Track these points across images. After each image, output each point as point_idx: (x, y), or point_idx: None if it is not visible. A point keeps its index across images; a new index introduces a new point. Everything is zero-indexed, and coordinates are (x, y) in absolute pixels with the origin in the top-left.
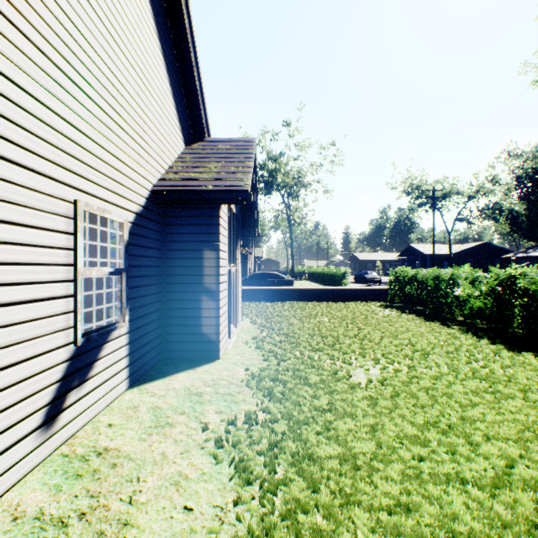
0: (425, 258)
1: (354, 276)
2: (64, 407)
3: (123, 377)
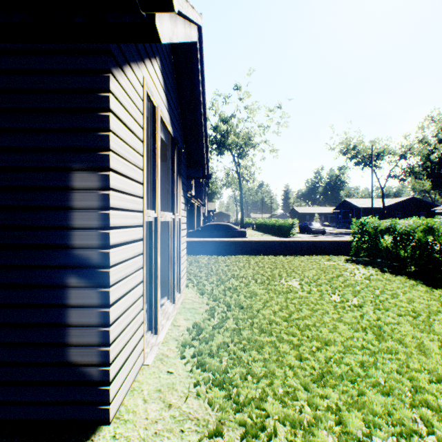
0: (358, 211)
1: (299, 227)
2: None
3: None
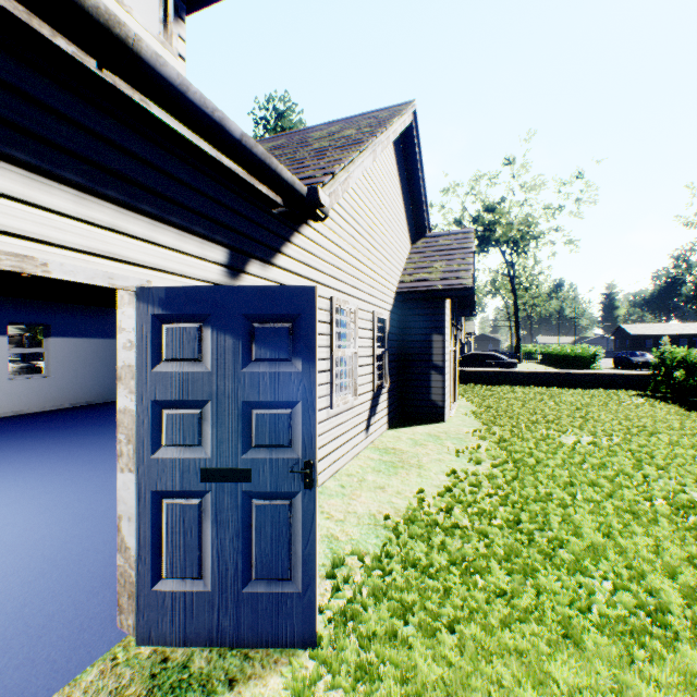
0: None
1: (613, 358)
2: (370, 424)
3: (385, 420)
